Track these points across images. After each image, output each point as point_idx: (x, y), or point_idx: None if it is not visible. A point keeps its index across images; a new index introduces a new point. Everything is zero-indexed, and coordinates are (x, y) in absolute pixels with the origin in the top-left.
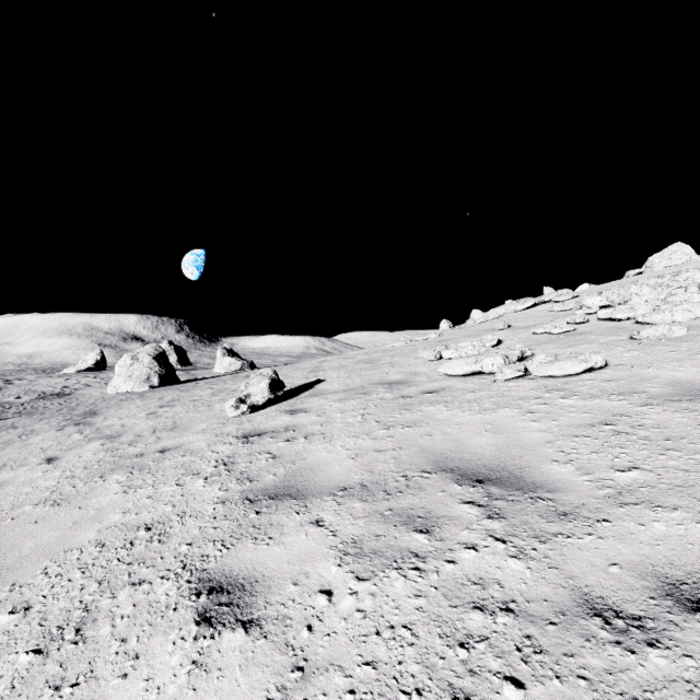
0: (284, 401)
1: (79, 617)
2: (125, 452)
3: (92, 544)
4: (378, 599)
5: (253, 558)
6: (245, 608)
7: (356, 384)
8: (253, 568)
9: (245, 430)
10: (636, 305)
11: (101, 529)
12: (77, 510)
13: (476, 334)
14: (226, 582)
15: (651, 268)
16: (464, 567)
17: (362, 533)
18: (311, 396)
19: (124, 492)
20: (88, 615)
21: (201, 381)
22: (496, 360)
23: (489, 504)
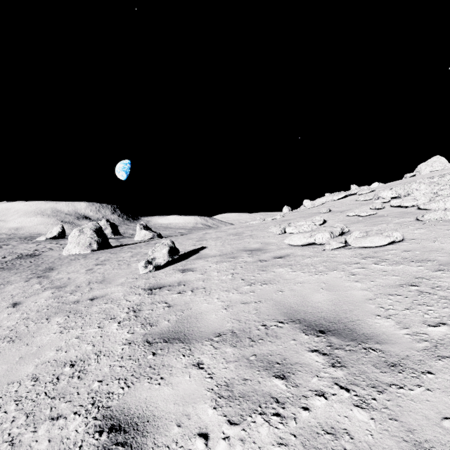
0: (179, 262)
1: None
2: (67, 299)
3: (29, 377)
4: (247, 446)
5: (147, 397)
6: (136, 449)
7: (227, 250)
8: (146, 407)
9: (150, 284)
10: (417, 197)
11: (38, 365)
12: (24, 346)
13: (307, 215)
14: (124, 420)
15: (419, 172)
16: (317, 414)
17: (233, 376)
18: (197, 259)
19: (60, 332)
20: (11, 449)
21: (125, 246)
22: (324, 235)
23: (331, 353)
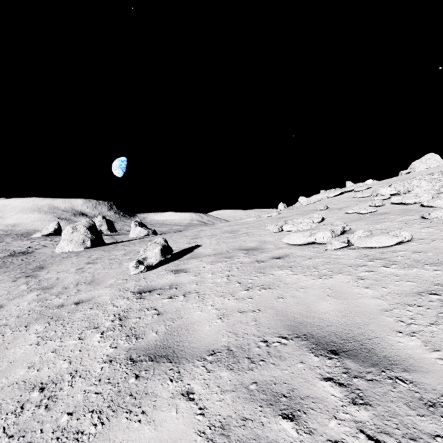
0: (172, 262)
1: None
2: (51, 302)
3: None
4: None
5: (123, 441)
6: None
7: (222, 249)
8: None
9: (140, 286)
10: (419, 194)
11: (4, 387)
12: None
13: (304, 213)
14: None
15: (413, 169)
16: None
17: (229, 413)
18: (190, 258)
19: (36, 344)
20: None
21: (119, 243)
22: (325, 234)
23: (350, 384)
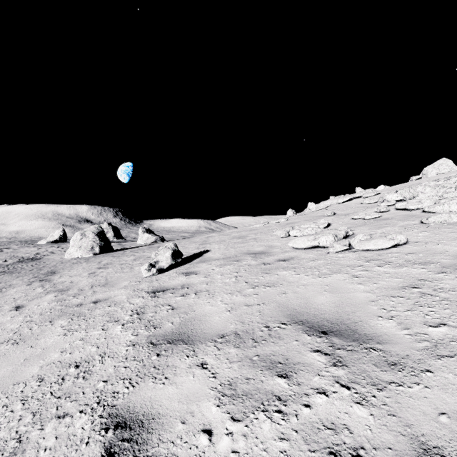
0: (182, 266)
1: (12, 447)
2: (70, 302)
3: (34, 378)
4: (250, 441)
5: (152, 396)
6: (142, 445)
7: (231, 253)
8: (151, 405)
9: (154, 287)
10: (422, 200)
11: (43, 366)
12: (29, 348)
13: (312, 219)
14: (130, 418)
15: (426, 175)
16: (318, 411)
17: (236, 376)
18: (200, 262)
19: (64, 335)
20: (19, 445)
21: (128, 250)
22: (328, 238)
23: (333, 353)
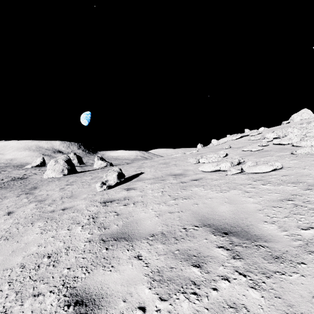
0: (124, 183)
1: None
2: (46, 209)
3: (18, 265)
4: None
5: (102, 280)
6: None
7: (158, 175)
8: (101, 287)
9: (104, 198)
10: (292, 137)
11: (25, 256)
12: (15, 243)
13: (214, 150)
14: (85, 297)
15: (292, 120)
16: (223, 293)
17: (163, 265)
18: (137, 181)
19: (41, 233)
20: None
21: (87, 172)
22: (227, 164)
23: (233, 249)
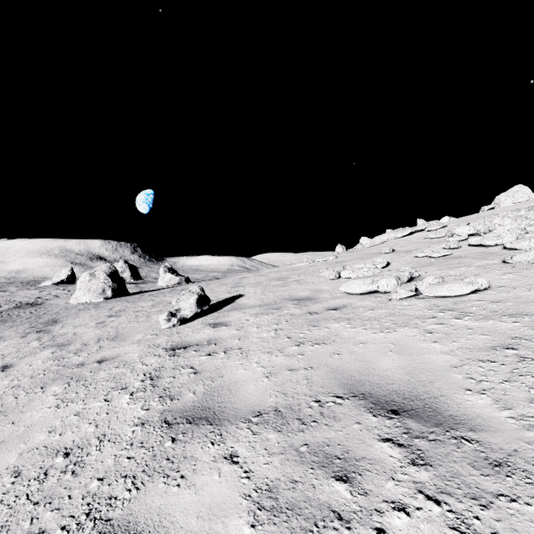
0: (209, 314)
1: None
2: (69, 361)
3: (9, 471)
4: None
5: (161, 505)
6: None
7: (269, 299)
8: (159, 521)
9: (174, 342)
10: (502, 234)
11: (23, 452)
12: (9, 425)
13: (366, 256)
14: None
15: (498, 204)
16: None
17: (278, 476)
18: (232, 310)
19: (56, 406)
20: None
21: (146, 293)
22: (390, 281)
23: (410, 444)
